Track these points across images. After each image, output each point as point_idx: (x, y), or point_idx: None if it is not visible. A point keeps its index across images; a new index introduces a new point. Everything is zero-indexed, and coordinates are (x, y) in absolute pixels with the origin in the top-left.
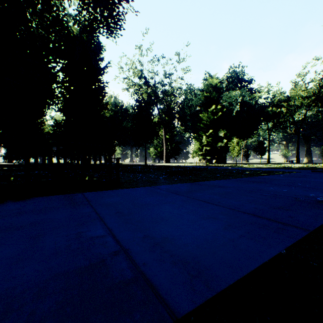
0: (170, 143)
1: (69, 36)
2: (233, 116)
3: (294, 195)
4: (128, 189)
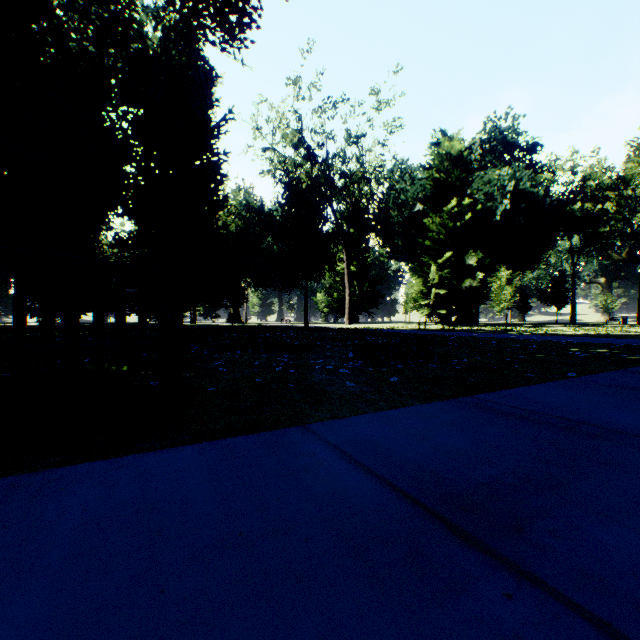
0: (358, 281)
1: (145, 53)
2: (496, 224)
3: None
4: (198, 451)
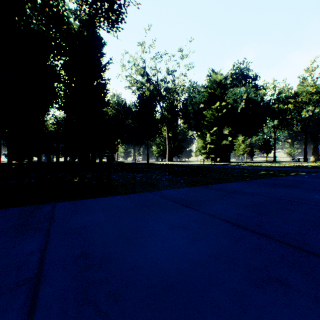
0: (173, 141)
1: (70, 31)
2: (238, 114)
3: None
4: (120, 196)
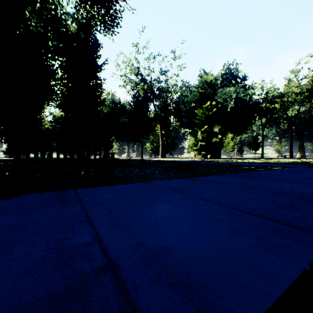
0: (166, 138)
1: (67, 34)
2: (228, 112)
3: (298, 192)
4: (123, 185)
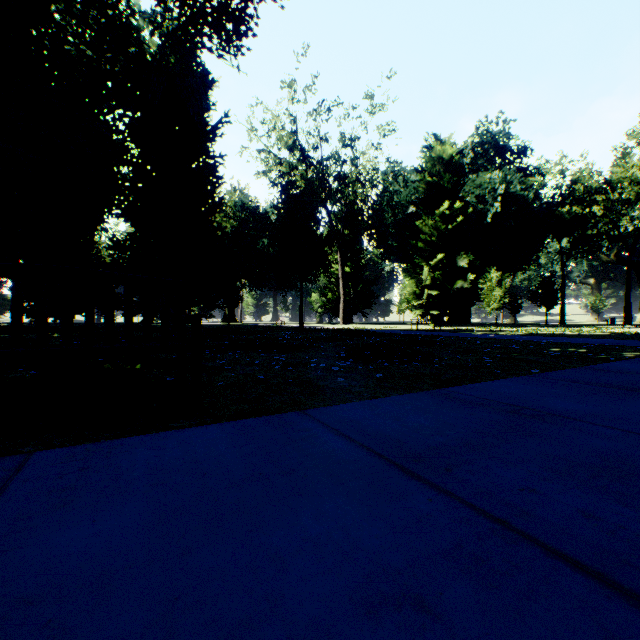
0: (353, 282)
1: (142, 58)
2: (487, 226)
3: None
4: (220, 428)
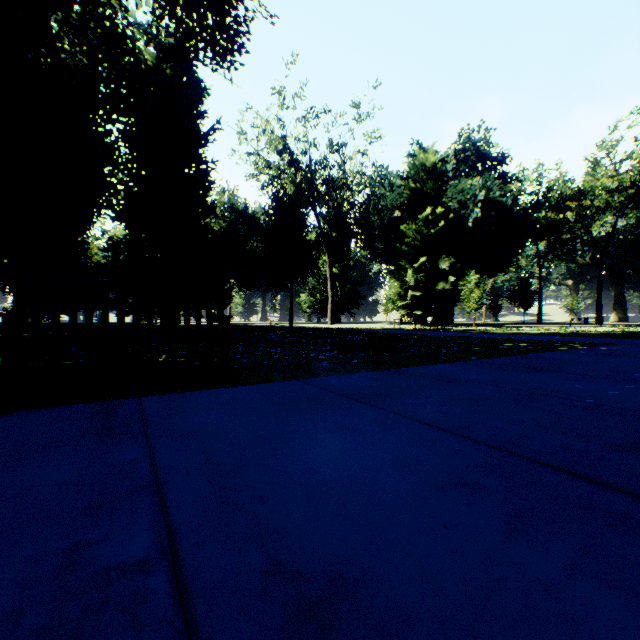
0: (341, 283)
1: (137, 67)
2: (469, 230)
3: None
4: (247, 387)
